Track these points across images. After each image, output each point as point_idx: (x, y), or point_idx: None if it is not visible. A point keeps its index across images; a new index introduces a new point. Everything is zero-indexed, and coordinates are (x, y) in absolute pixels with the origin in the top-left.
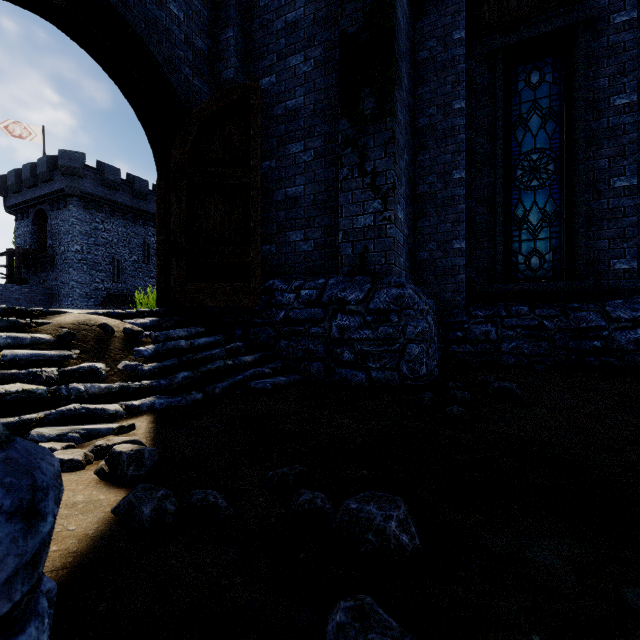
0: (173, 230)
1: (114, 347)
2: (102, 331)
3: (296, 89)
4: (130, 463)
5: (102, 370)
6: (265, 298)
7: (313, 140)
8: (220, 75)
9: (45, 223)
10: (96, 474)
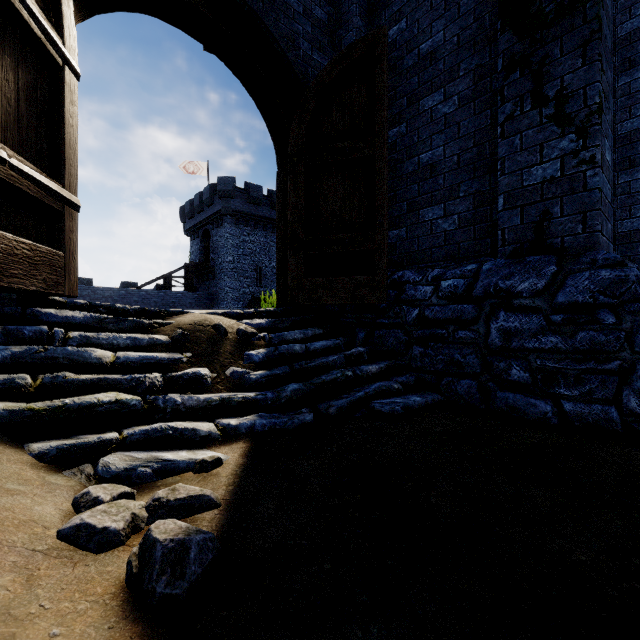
0: (290, 221)
1: (224, 350)
2: (215, 332)
3: (433, 25)
4: (164, 567)
5: (207, 377)
6: (393, 293)
7: (457, 83)
8: (341, 43)
9: (209, 240)
10: (126, 566)
